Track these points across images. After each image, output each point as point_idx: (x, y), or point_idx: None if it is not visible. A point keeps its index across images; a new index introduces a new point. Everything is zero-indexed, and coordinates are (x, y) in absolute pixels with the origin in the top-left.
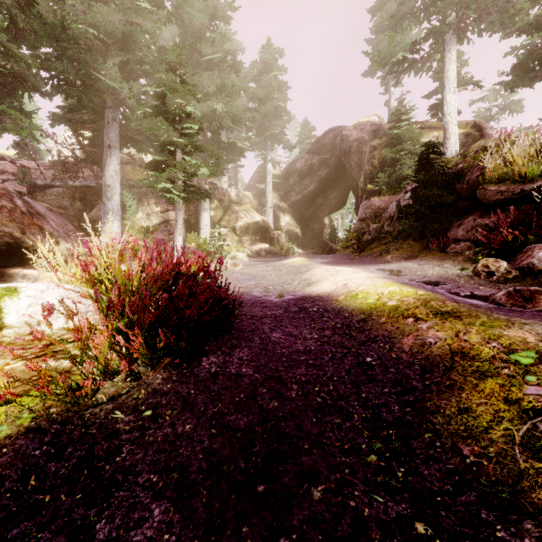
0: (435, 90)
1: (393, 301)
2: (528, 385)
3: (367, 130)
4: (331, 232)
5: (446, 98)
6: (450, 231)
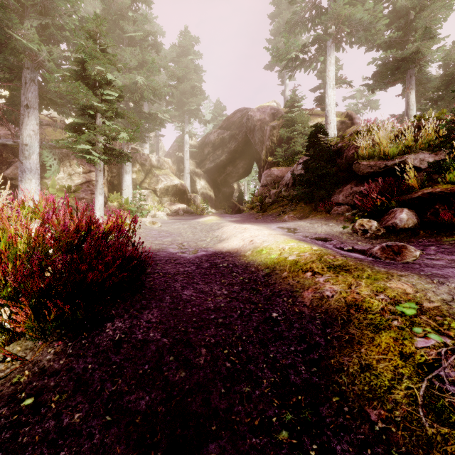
0: (319, 86)
1: (293, 256)
2: (417, 338)
3: (268, 113)
4: (239, 195)
5: (327, 92)
6: (333, 196)
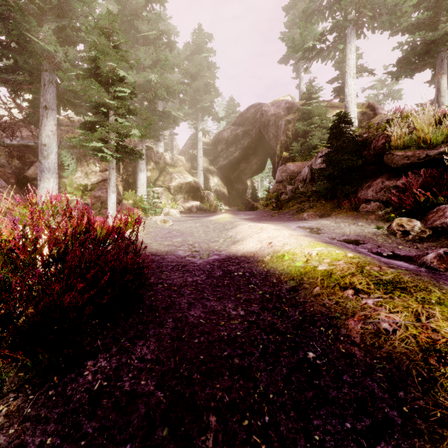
0: (337, 77)
1: (324, 265)
2: None
3: (283, 107)
4: (252, 192)
5: (347, 82)
6: (360, 192)
